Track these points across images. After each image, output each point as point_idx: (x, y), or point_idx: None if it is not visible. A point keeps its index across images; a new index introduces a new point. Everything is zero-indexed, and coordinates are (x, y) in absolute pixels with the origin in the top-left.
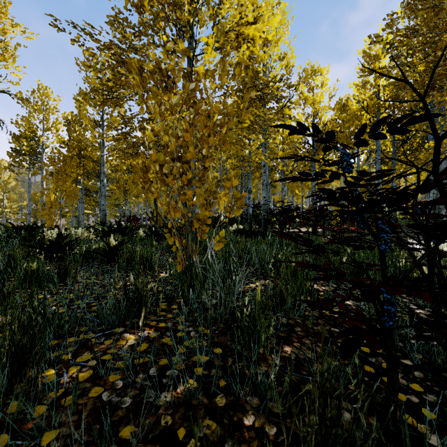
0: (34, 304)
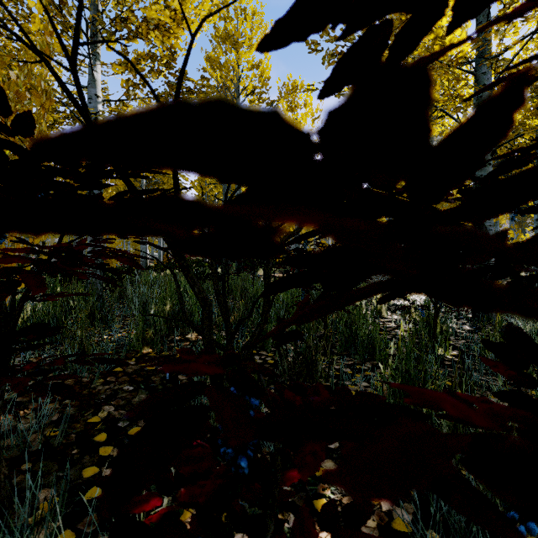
0: None
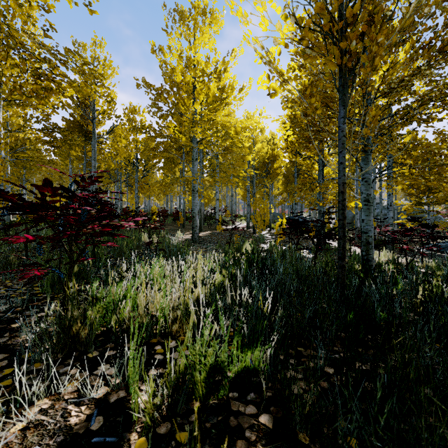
0: None
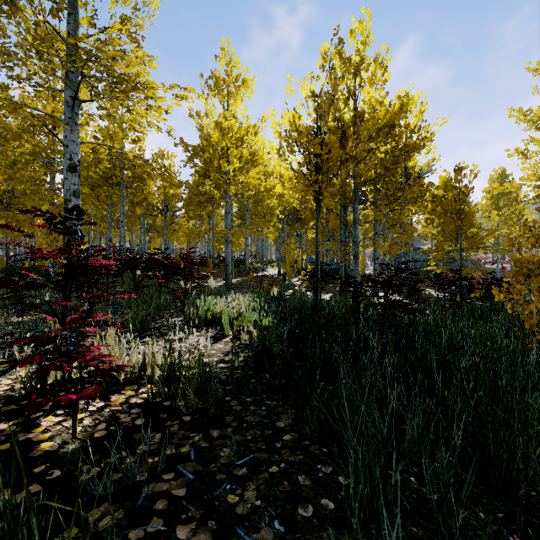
0: None
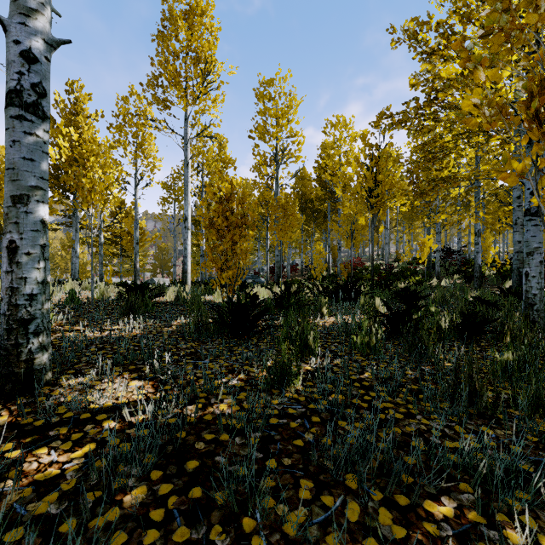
0: None
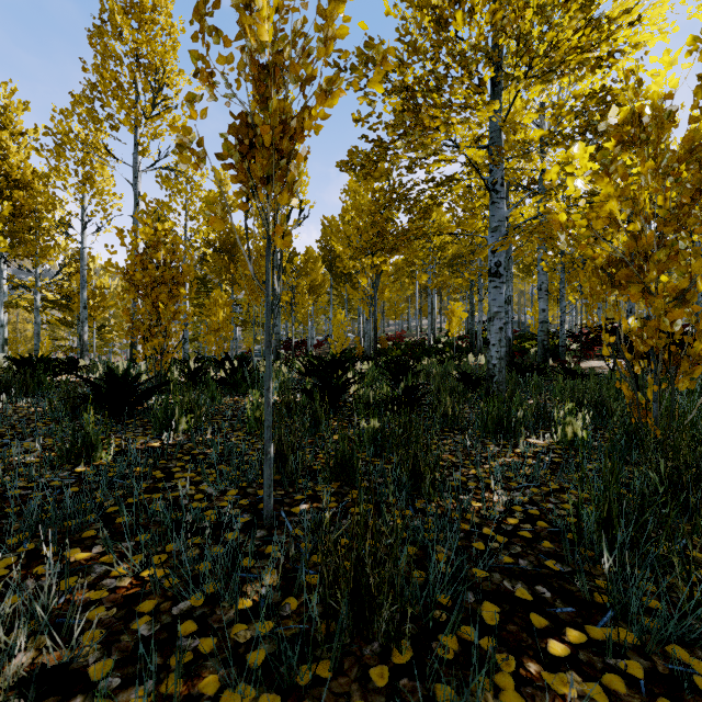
0: (453, 484)
